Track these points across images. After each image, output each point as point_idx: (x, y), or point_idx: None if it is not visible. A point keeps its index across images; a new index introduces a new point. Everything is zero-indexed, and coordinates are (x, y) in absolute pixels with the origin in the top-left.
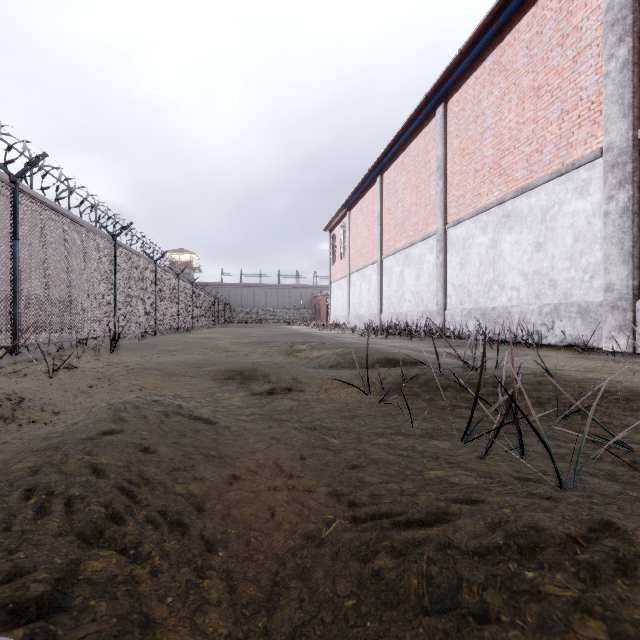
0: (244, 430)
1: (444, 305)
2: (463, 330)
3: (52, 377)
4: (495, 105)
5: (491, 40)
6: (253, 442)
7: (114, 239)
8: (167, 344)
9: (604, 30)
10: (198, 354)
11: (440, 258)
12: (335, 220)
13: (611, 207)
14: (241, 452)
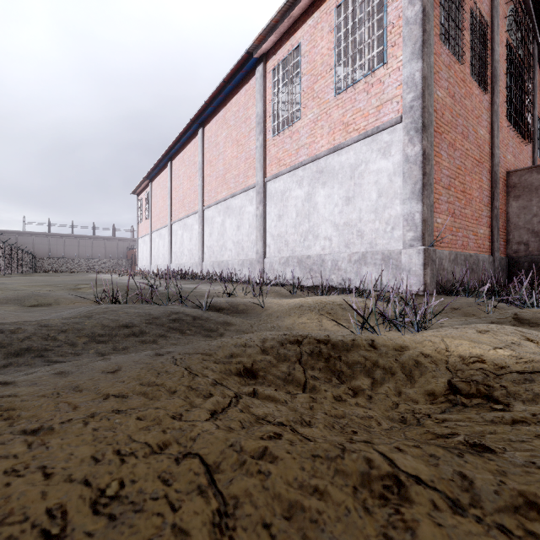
0: (8, 313)
1: (202, 259)
2: (211, 275)
3: None
4: (223, 141)
5: (222, 102)
6: (12, 315)
7: None
8: None
9: (256, 125)
10: None
11: (200, 228)
12: (141, 187)
13: (258, 213)
14: (3, 316)
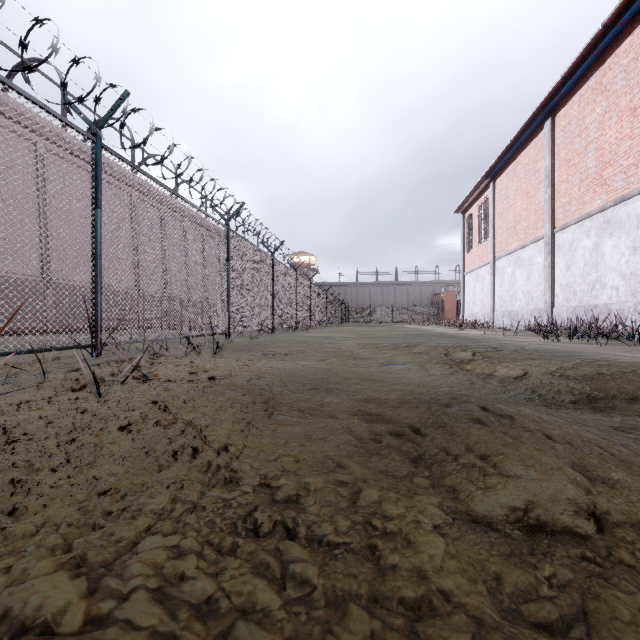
0: None
1: None
2: None
3: (100, 396)
4: None
5: None
6: None
7: (226, 223)
8: (280, 345)
9: None
10: (315, 360)
11: None
12: (471, 197)
13: None
14: None
